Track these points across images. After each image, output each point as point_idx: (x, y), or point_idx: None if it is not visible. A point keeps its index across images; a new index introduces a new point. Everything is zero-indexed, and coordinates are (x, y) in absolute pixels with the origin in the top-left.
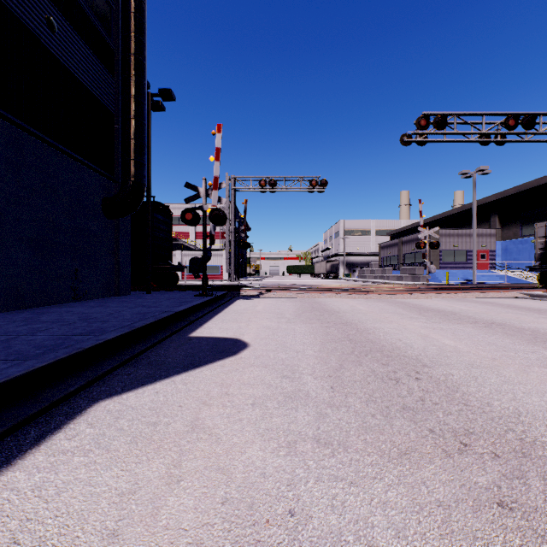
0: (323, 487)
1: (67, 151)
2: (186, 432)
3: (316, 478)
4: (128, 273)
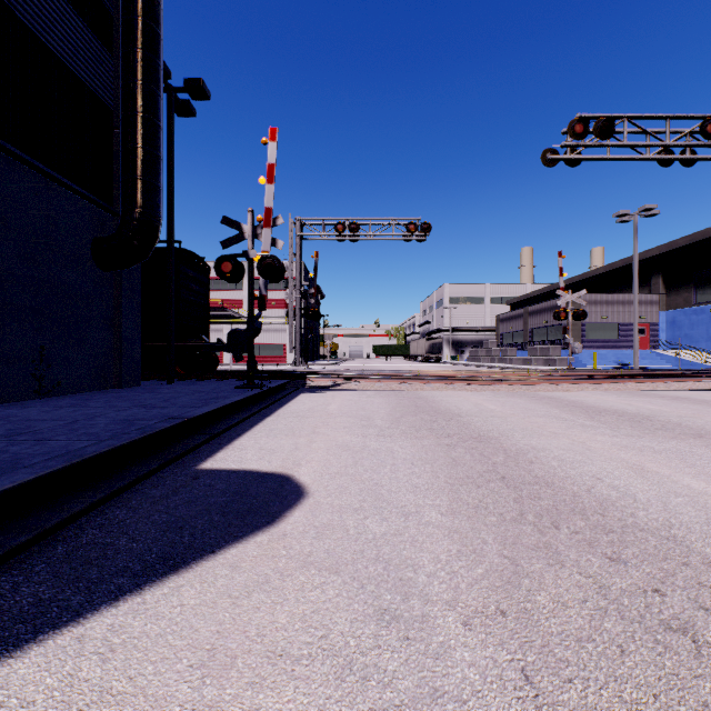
0: None
1: (24, 157)
2: None
3: None
4: (137, 353)
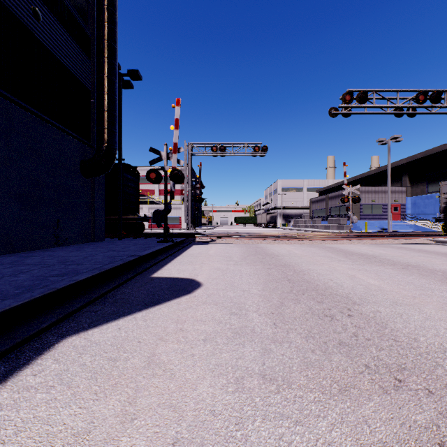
0: (270, 426)
1: (50, 121)
2: (143, 368)
3: (263, 416)
4: (102, 223)
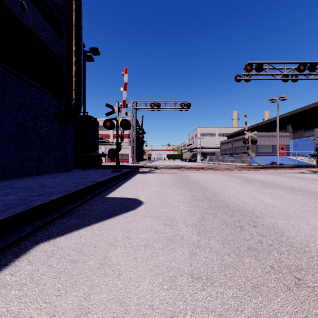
0: None
1: (33, 83)
2: (97, 269)
3: (192, 310)
4: (71, 158)
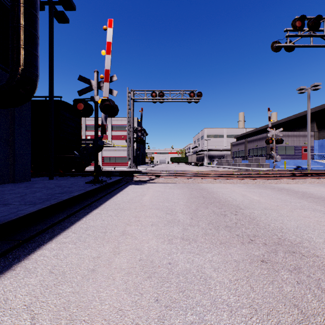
0: None
1: None
2: None
3: None
4: (28, 161)
